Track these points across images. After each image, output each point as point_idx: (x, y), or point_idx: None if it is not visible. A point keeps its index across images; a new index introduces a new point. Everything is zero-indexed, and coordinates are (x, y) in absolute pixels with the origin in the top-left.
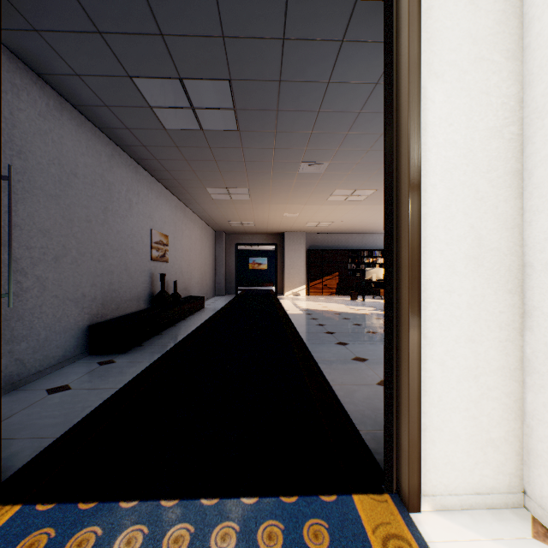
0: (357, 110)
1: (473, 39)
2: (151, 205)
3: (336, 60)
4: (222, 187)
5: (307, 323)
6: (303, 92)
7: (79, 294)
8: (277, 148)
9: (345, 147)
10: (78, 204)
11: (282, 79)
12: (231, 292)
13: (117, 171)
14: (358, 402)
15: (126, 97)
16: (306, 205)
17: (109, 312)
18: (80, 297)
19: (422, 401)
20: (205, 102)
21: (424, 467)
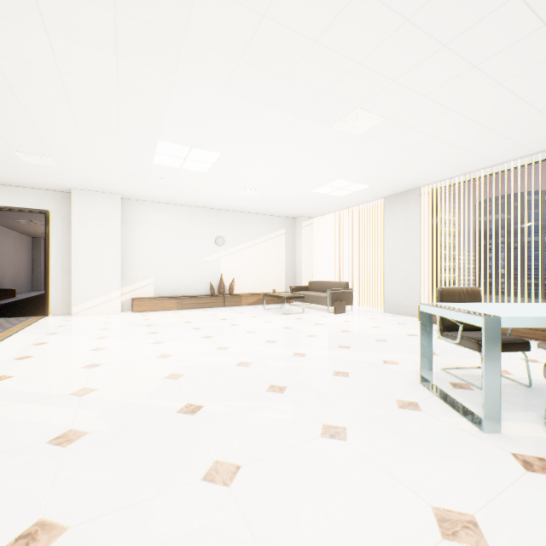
0: None
1: (63, 230)
2: None
3: None
4: (27, 220)
5: None
6: None
7: None
8: None
9: None
10: None
11: None
12: None
13: None
14: None
15: None
16: None
17: None
18: None
19: (51, 296)
20: None
21: (51, 308)
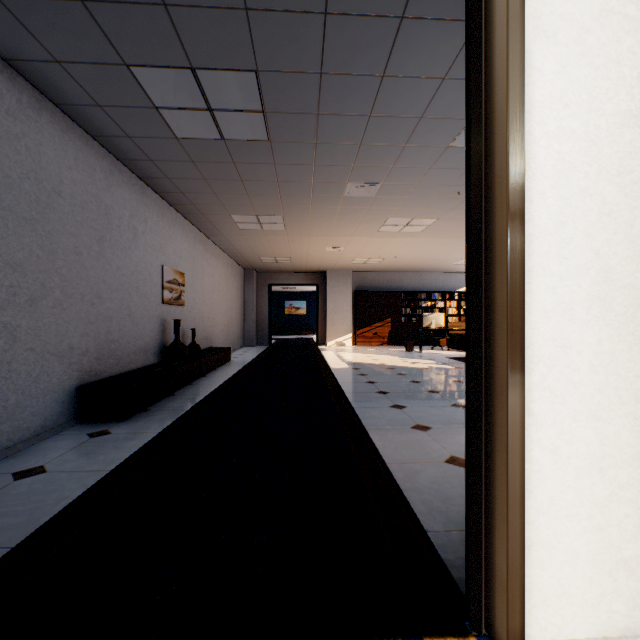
0: (418, 114)
1: None
2: (163, 236)
3: (393, 45)
4: (250, 215)
5: (355, 380)
6: (350, 90)
7: (64, 347)
8: (318, 164)
9: (401, 164)
10: (63, 231)
11: (323, 70)
12: (263, 342)
13: (117, 192)
14: (423, 487)
15: (123, 93)
16: (353, 238)
17: (106, 369)
18: (66, 350)
19: (526, 505)
20: (226, 101)
21: (528, 601)
